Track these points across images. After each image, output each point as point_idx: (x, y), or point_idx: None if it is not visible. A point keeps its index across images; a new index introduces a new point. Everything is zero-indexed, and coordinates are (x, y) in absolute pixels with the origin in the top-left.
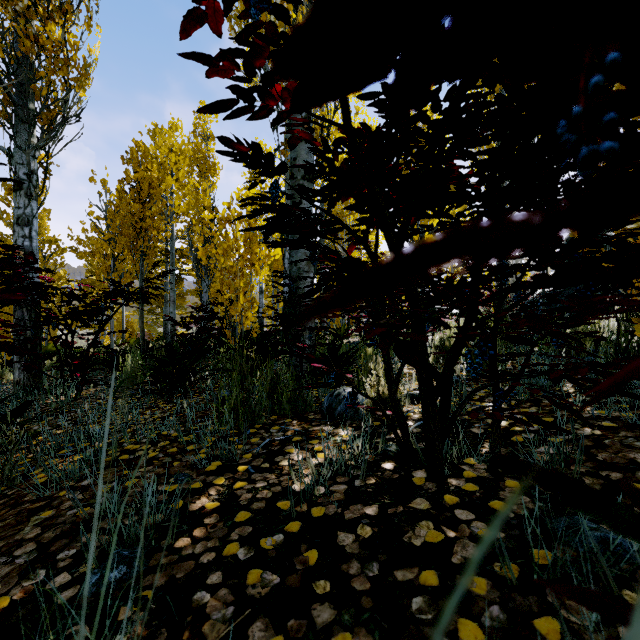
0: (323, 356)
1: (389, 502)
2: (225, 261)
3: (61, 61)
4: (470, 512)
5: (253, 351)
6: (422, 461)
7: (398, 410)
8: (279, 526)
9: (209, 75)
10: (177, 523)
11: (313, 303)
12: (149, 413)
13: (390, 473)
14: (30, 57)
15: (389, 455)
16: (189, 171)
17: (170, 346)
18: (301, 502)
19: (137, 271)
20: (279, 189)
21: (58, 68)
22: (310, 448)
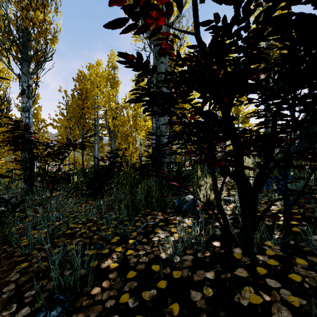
0: (174, 177)
1: (221, 270)
2: (123, 128)
3: (43, 30)
4: (277, 281)
5: (137, 174)
6: (239, 243)
7: (222, 210)
8: (153, 283)
9: (111, 4)
10: (92, 279)
11: (168, 149)
12: (84, 206)
13: (218, 249)
14: (28, 29)
15: (216, 237)
16: (105, 85)
17: (96, 171)
18: (166, 267)
19: (80, 134)
20: (152, 82)
21: (42, 34)
22: (169, 230)
